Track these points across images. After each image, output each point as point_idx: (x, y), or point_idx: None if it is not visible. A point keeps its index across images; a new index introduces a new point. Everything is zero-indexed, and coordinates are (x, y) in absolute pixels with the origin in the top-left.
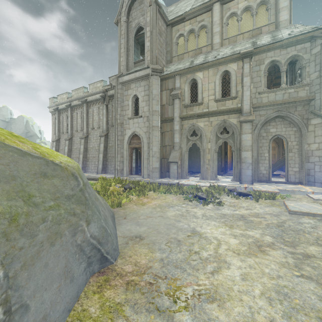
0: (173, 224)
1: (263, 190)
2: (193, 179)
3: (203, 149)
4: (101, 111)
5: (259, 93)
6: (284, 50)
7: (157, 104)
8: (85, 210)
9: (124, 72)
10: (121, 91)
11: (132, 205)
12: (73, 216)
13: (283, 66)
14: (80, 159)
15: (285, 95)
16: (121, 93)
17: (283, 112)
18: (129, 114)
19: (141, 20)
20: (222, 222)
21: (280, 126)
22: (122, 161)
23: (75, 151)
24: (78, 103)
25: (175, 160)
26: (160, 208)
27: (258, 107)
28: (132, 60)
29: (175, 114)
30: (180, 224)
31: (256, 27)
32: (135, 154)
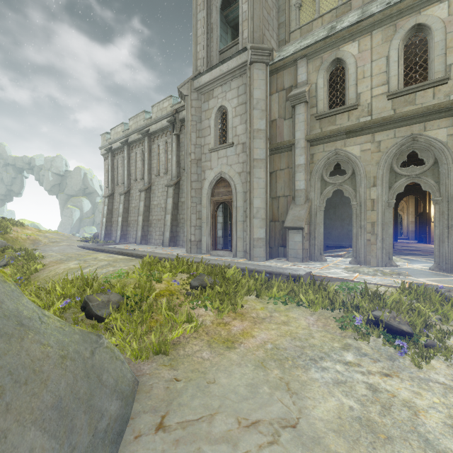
0: None
1: None
2: (335, 262)
3: (357, 200)
4: (169, 147)
5: None
6: None
7: (261, 118)
8: None
9: (202, 70)
10: (197, 103)
11: (200, 344)
12: None
13: None
14: (139, 224)
15: None
16: (197, 108)
17: None
18: (211, 143)
19: None
20: None
21: None
22: (198, 227)
23: (133, 211)
24: (137, 137)
25: (299, 224)
26: (278, 363)
27: None
28: (216, 47)
29: (298, 135)
30: None
31: None
32: (222, 214)
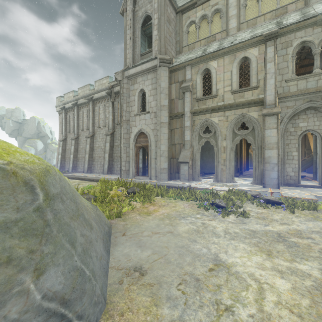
0: (187, 246)
1: (295, 197)
2: (206, 181)
3: (217, 147)
4: (107, 109)
5: (286, 81)
6: (318, 27)
7: (165, 98)
8: (39, 246)
9: (130, 65)
10: (126, 85)
11: (135, 214)
12: (4, 266)
13: (317, 47)
14: (86, 159)
15: (319, 82)
16: (127, 88)
17: (317, 102)
18: (135, 111)
19: (148, 8)
20: (254, 245)
21: (312, 119)
22: (127, 161)
23: (81, 151)
24: (84, 101)
25: (186, 160)
26: (169, 219)
27: (284, 97)
28: (138, 52)
29: (186, 109)
30: (196, 247)
31: (280, 6)
32: (142, 153)
